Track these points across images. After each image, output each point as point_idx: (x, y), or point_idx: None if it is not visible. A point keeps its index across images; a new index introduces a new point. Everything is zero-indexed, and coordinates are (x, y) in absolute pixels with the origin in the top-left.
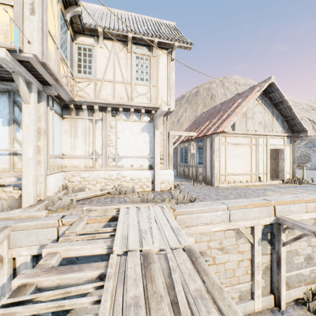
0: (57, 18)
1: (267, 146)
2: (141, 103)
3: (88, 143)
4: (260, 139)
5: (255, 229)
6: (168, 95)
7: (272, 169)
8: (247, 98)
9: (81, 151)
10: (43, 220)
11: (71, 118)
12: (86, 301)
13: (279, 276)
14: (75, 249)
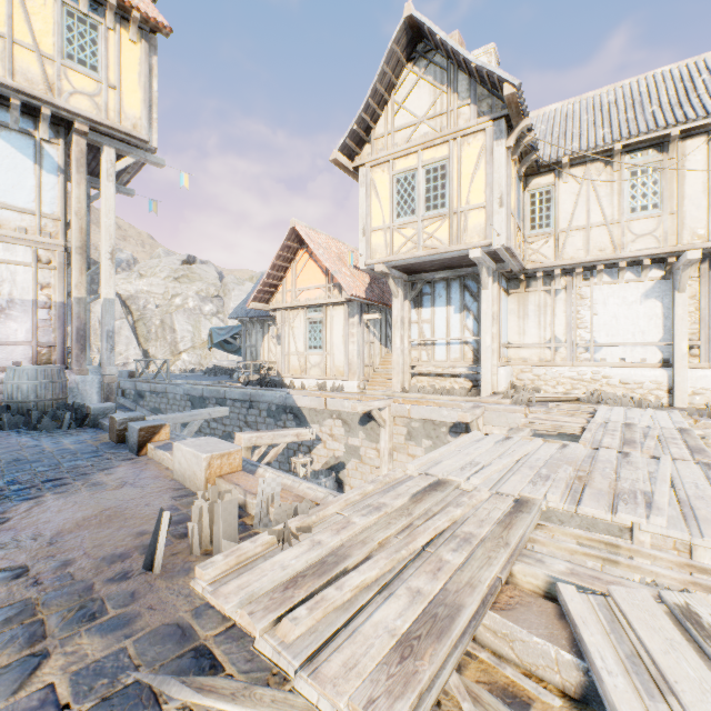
0: (513, 185)
1: None
2: (641, 251)
3: (542, 326)
4: None
5: None
6: (708, 222)
7: None
8: None
9: (532, 337)
10: (510, 406)
11: (519, 292)
12: (576, 429)
13: None
14: (556, 418)
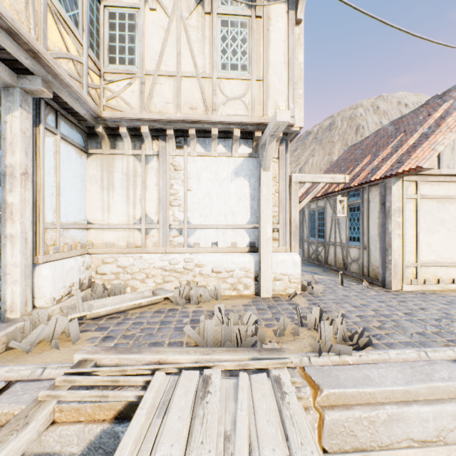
0: None
1: None
2: (232, 117)
3: (132, 201)
4: None
5: None
6: (288, 96)
7: None
8: None
9: (120, 215)
10: None
11: (103, 154)
12: None
13: None
14: None
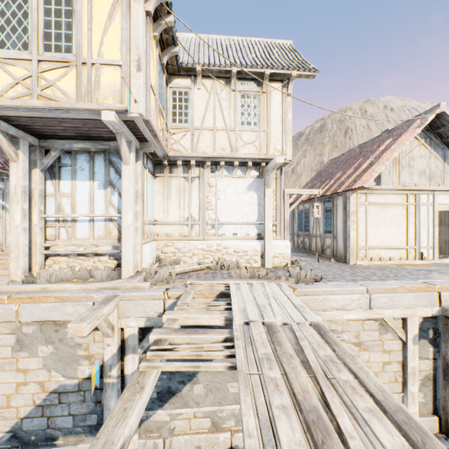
0: (155, 65)
1: (435, 207)
2: (248, 155)
3: (182, 207)
4: (423, 196)
5: (408, 321)
6: (282, 141)
7: (445, 242)
8: (400, 138)
9: (175, 216)
10: (148, 292)
11: (164, 176)
12: (220, 354)
13: (446, 391)
14: (193, 317)
